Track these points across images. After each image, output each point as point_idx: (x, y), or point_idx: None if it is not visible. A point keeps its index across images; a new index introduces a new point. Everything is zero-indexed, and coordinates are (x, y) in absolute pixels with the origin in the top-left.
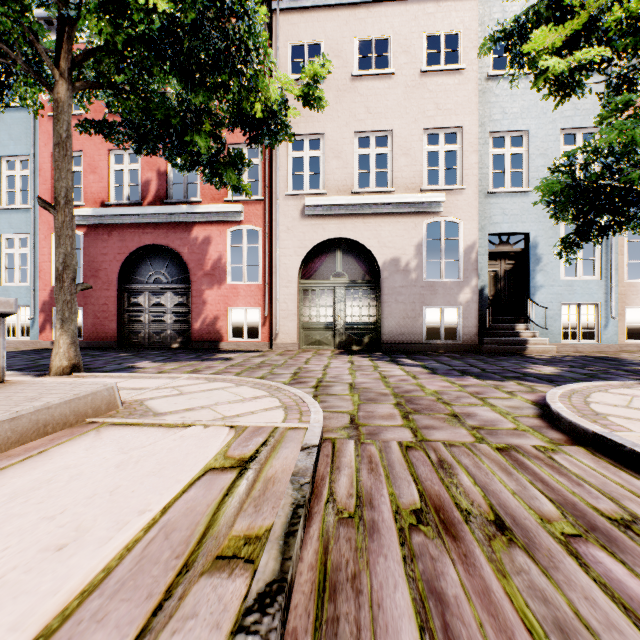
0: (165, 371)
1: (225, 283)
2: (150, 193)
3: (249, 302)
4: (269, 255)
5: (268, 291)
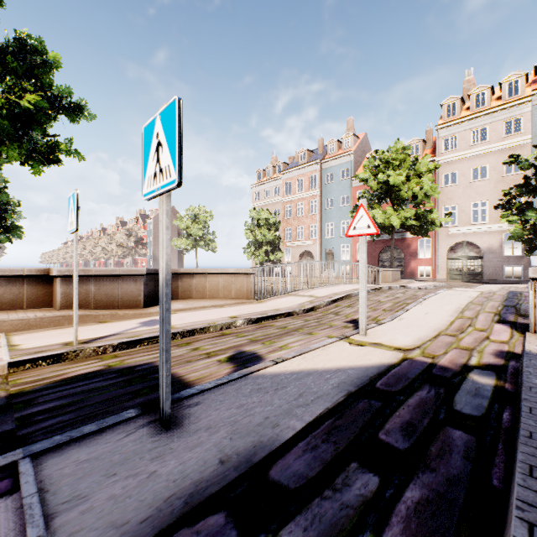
0: None
1: (417, 258)
2: None
3: (426, 264)
4: (434, 248)
5: (434, 260)
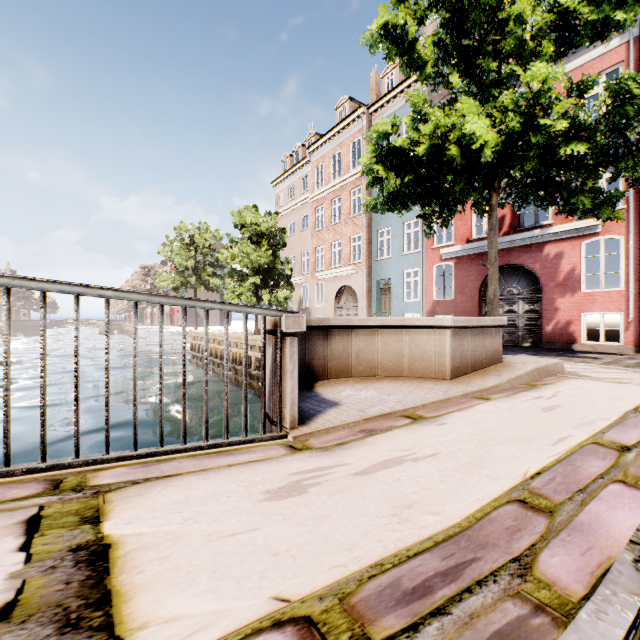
0: None
1: (578, 291)
2: (504, 225)
3: (607, 308)
4: (633, 261)
5: (632, 296)
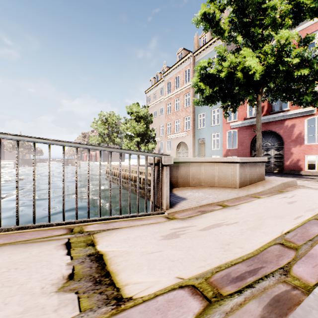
0: None
1: (303, 144)
2: (263, 111)
3: None
4: None
5: None
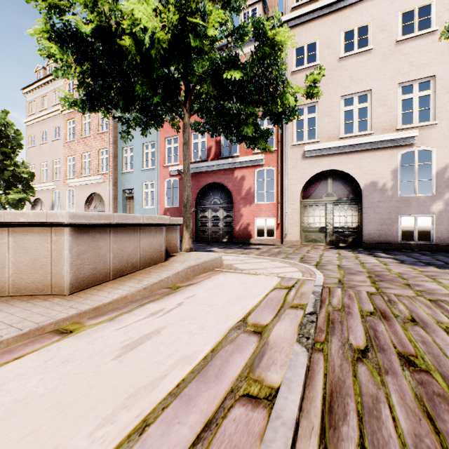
0: (228, 253)
1: (253, 203)
2: (211, 153)
3: (268, 214)
4: (280, 184)
5: (280, 207)
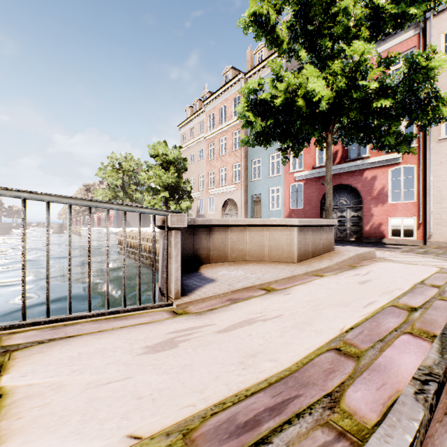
0: None
1: (386, 203)
2: (337, 157)
3: (405, 214)
4: (422, 182)
5: (421, 206)
